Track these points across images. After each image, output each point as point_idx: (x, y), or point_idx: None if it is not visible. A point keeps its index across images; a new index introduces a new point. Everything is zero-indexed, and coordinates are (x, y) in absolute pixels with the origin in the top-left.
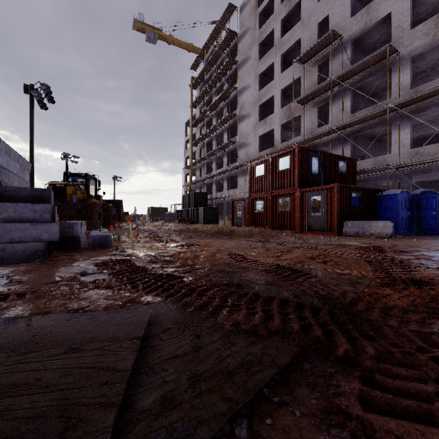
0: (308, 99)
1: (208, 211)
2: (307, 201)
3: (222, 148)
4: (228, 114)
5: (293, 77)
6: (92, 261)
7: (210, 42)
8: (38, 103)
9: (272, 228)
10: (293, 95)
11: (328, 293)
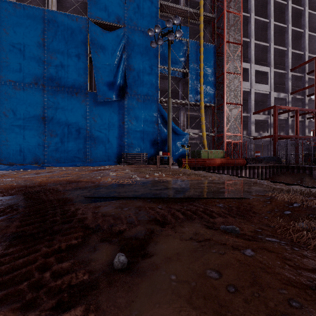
0: None
1: None
2: None
3: None
4: None
5: None
6: None
7: None
8: None
9: None
10: None
11: None
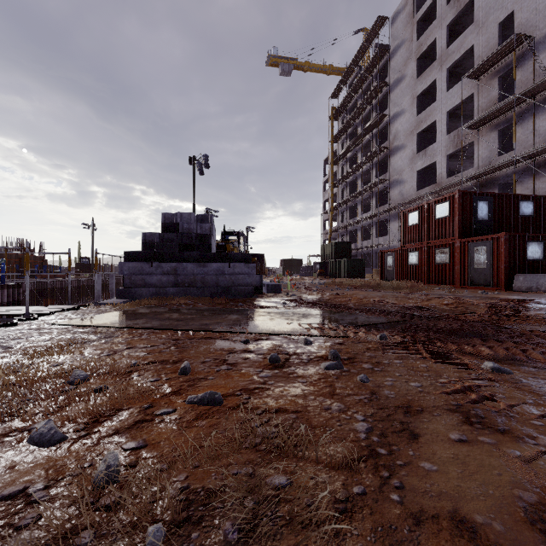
0: (483, 122)
1: (352, 263)
2: (469, 252)
3: (369, 188)
4: (376, 148)
5: (461, 98)
6: (282, 299)
7: (355, 64)
8: (198, 171)
9: (428, 283)
10: (461, 120)
11: (430, 314)
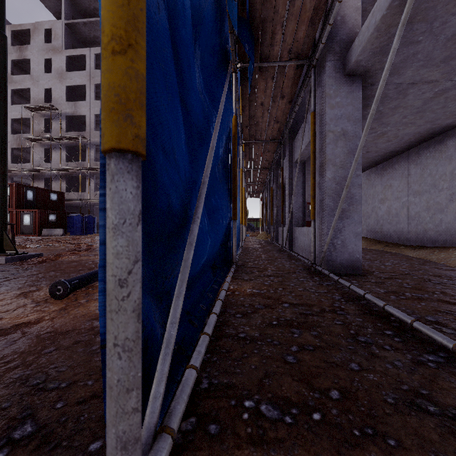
0: (36, 140)
1: None
2: (22, 217)
3: None
4: None
5: (21, 119)
6: None
7: None
8: None
9: None
10: (21, 133)
11: None
